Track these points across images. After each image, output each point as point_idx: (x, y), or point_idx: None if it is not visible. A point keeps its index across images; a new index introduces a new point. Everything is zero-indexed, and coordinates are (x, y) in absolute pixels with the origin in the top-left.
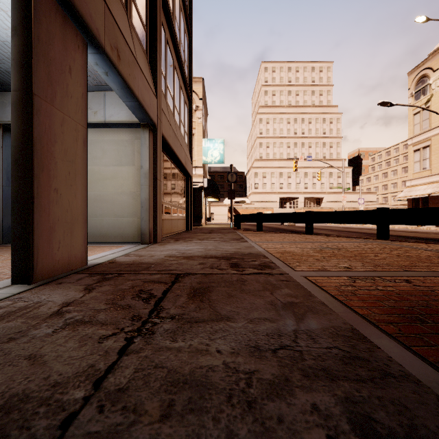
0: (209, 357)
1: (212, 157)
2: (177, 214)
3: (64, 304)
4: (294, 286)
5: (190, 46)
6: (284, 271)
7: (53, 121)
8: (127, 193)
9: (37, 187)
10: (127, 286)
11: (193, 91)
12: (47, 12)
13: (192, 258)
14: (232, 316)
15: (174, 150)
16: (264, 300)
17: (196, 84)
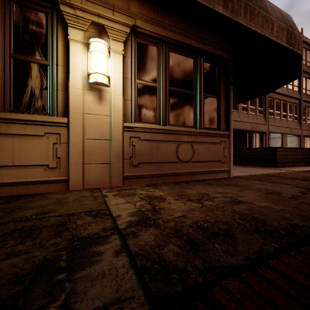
0: None
1: None
2: None
3: None
4: None
5: None
6: None
7: (284, 145)
8: None
9: None
10: None
11: None
12: (283, 136)
13: None
14: None
15: (309, 135)
16: None
17: None
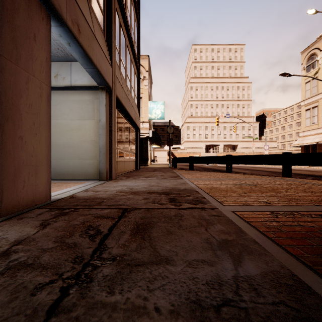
0: (146, 319)
1: (155, 114)
2: (128, 157)
3: (16, 242)
4: (225, 221)
5: (139, 31)
6: (214, 206)
7: (18, 79)
8: (88, 141)
9: (2, 135)
10: (78, 221)
11: (141, 65)
12: None
13: (138, 194)
14: (171, 257)
15: (126, 108)
16: (200, 237)
17: (143, 60)
